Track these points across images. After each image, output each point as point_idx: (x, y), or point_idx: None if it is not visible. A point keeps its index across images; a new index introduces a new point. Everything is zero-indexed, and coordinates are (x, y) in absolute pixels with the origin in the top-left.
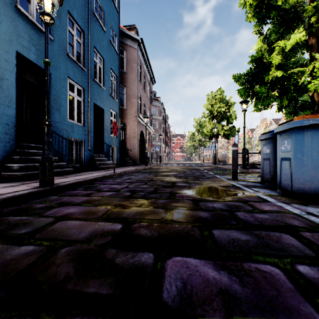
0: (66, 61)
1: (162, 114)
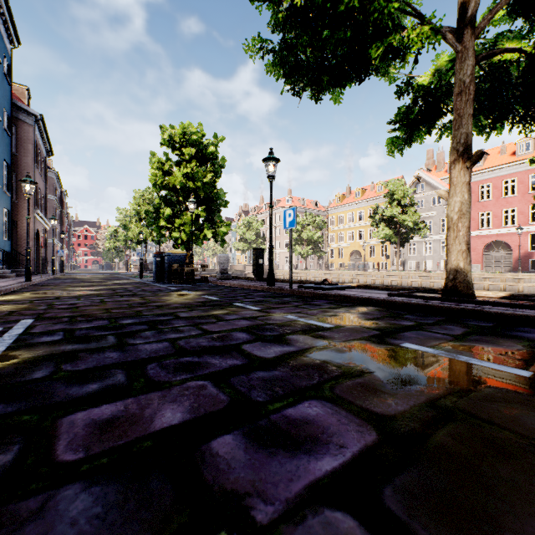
0: None
1: (57, 189)
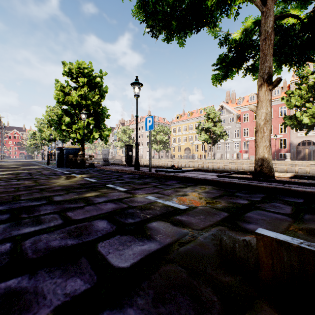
0: None
1: None
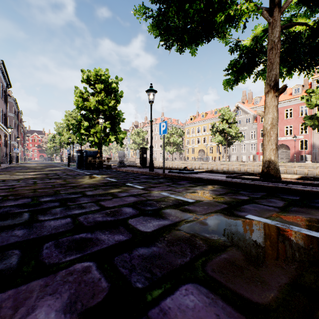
0: None
1: (15, 110)
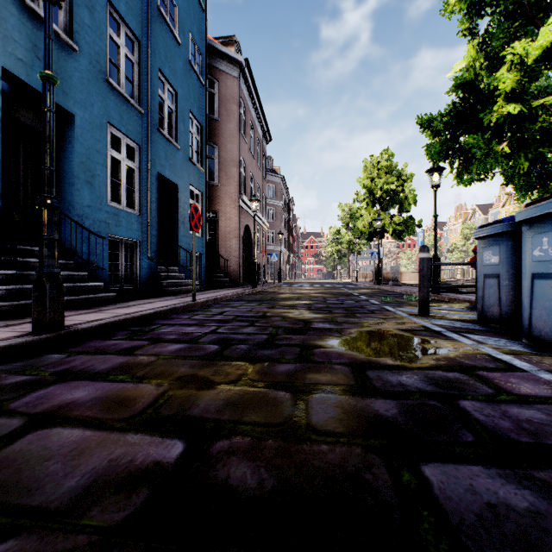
0: (104, 92)
1: (284, 197)
